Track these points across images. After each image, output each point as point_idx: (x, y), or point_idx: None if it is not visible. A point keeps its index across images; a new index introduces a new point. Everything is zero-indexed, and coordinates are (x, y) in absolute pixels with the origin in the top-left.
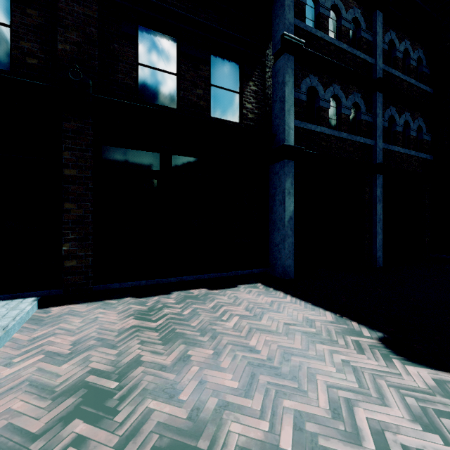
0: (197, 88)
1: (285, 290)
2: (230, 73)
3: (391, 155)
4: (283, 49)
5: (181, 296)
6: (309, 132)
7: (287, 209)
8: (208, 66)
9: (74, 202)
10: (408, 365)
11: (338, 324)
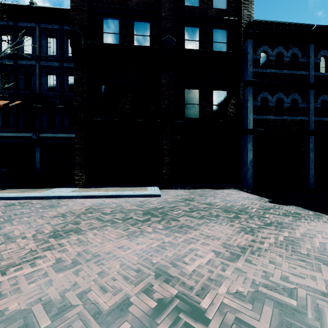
0: (207, 108)
1: (245, 191)
2: (222, 97)
3: (323, 123)
4: (246, 85)
5: (202, 190)
6: (262, 119)
7: (249, 157)
8: (212, 98)
9: (166, 157)
10: (270, 203)
11: (258, 198)
